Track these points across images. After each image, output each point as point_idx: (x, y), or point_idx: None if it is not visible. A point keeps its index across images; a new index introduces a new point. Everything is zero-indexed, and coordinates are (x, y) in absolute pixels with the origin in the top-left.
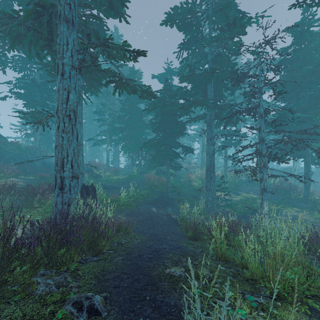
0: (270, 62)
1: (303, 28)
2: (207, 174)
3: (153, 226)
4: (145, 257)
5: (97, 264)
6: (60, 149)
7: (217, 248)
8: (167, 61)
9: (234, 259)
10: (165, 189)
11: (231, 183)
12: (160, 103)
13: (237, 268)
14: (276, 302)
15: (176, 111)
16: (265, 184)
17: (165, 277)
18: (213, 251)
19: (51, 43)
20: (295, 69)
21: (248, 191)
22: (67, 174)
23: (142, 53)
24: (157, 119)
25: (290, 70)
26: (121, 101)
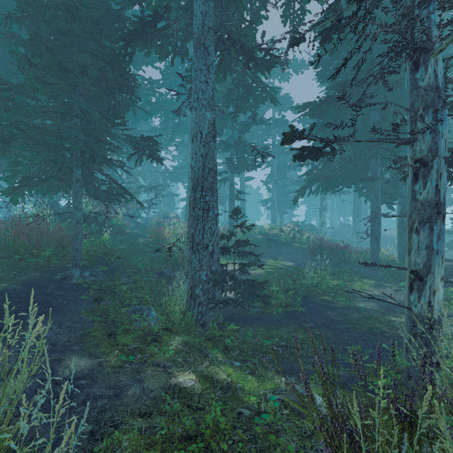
0: None
1: None
2: (195, 199)
3: None
4: None
5: None
6: None
7: None
8: None
9: None
10: (71, 259)
11: None
12: None
13: None
14: None
15: (98, 5)
16: (442, 182)
17: None
18: None
19: None
20: None
21: (274, 255)
22: None
23: None
24: None
25: None
26: None
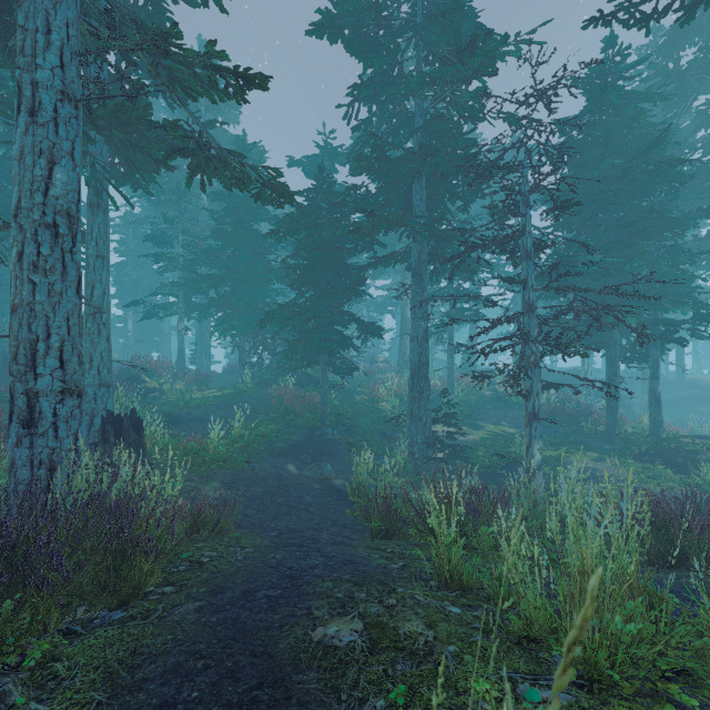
0: (546, 140)
1: (605, 80)
2: (413, 384)
3: (287, 510)
4: (262, 598)
5: (120, 633)
6: (26, 315)
7: (442, 560)
8: (324, 129)
9: (479, 581)
10: (319, 419)
11: (462, 403)
12: (306, 220)
13: (491, 608)
14: (593, 699)
15: (343, 241)
16: (537, 403)
17: (311, 655)
18: (430, 565)
19: (10, 36)
20: (591, 163)
21: (498, 419)
22: (46, 384)
23: (259, 82)
24: (300, 258)
25: (581, 166)
26: (213, 213)
